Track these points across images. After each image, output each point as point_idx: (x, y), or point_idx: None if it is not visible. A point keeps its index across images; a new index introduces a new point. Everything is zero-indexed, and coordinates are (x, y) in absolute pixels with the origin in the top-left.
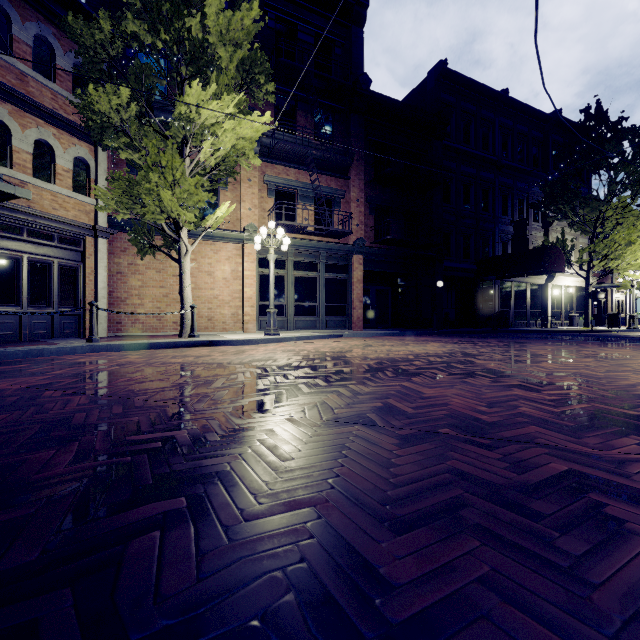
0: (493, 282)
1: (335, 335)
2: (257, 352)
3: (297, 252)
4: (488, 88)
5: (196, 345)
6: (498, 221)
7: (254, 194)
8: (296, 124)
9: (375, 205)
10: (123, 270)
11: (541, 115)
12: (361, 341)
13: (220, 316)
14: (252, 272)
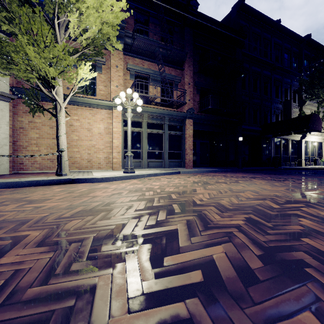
0: (270, 138)
1: (175, 172)
2: (103, 193)
3: (149, 116)
4: (268, 18)
5: (59, 183)
6: (273, 101)
7: (120, 76)
8: (149, 32)
9: (200, 87)
10: (24, 126)
11: (298, 37)
12: (196, 177)
13: (96, 159)
14: (118, 129)
